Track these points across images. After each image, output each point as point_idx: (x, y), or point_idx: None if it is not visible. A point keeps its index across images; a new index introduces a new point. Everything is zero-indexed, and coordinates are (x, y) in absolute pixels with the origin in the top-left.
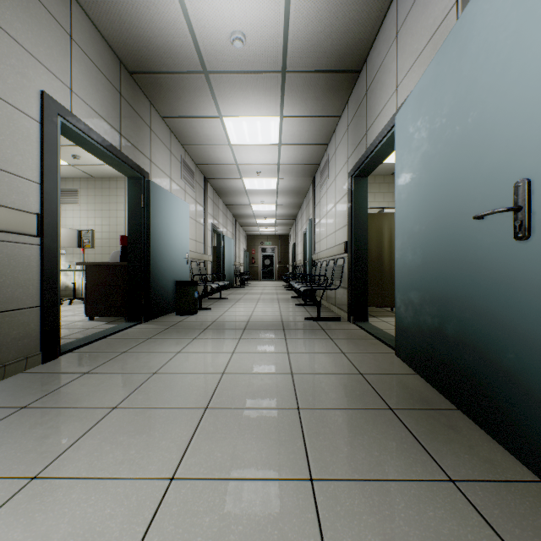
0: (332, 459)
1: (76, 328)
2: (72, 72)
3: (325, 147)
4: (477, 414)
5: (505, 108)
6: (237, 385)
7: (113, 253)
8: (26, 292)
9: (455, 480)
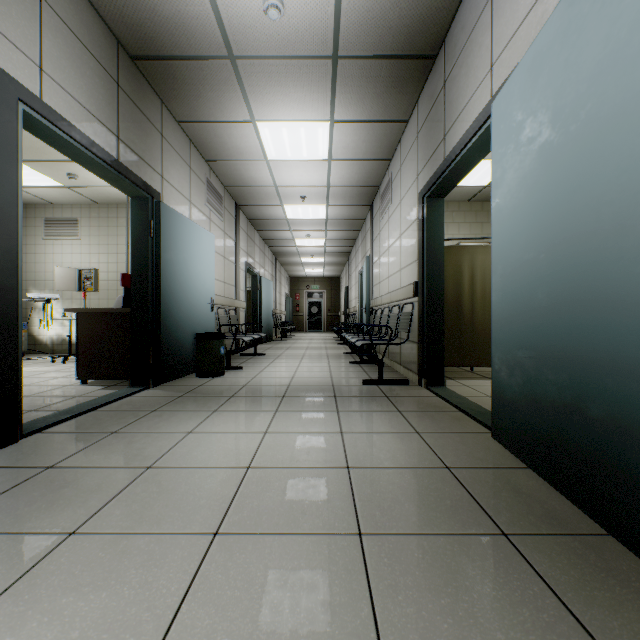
0: None
1: (60, 395)
2: (42, 44)
3: (386, 164)
4: None
5: None
6: (267, 488)
7: (119, 297)
8: None
9: None
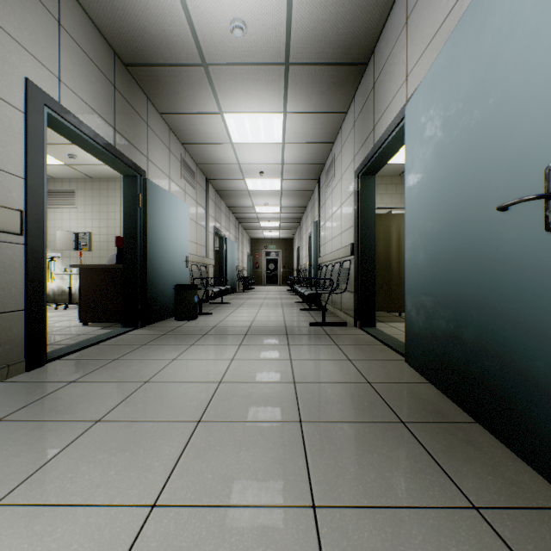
0: (338, 481)
1: (68, 334)
2: (60, 60)
3: (330, 146)
4: (499, 429)
5: (534, 83)
6: (234, 395)
7: (110, 256)
8: (8, 295)
9: (479, 507)
